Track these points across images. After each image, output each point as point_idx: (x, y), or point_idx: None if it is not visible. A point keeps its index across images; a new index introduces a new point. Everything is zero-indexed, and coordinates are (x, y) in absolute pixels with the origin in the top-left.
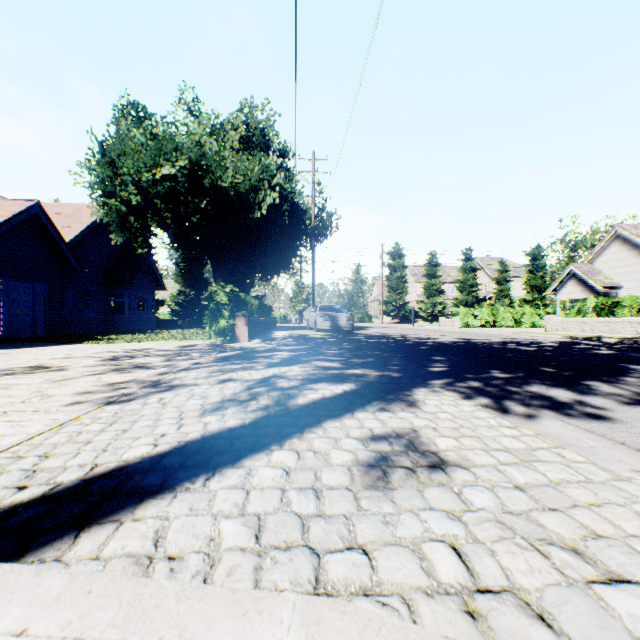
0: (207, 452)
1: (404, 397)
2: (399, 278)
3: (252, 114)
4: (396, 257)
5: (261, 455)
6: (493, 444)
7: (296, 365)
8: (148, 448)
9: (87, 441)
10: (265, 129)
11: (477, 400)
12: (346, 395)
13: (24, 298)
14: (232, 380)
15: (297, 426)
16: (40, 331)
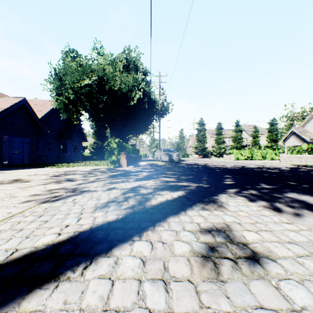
0: (90, 241)
1: (214, 200)
2: (202, 135)
3: (129, 54)
4: (201, 125)
5: (126, 245)
6: (284, 237)
7: (151, 180)
8: (54, 236)
9: (20, 229)
10: (136, 61)
11: (259, 202)
12: (180, 198)
13: (18, 145)
14: (115, 188)
15: (151, 221)
16: (26, 161)
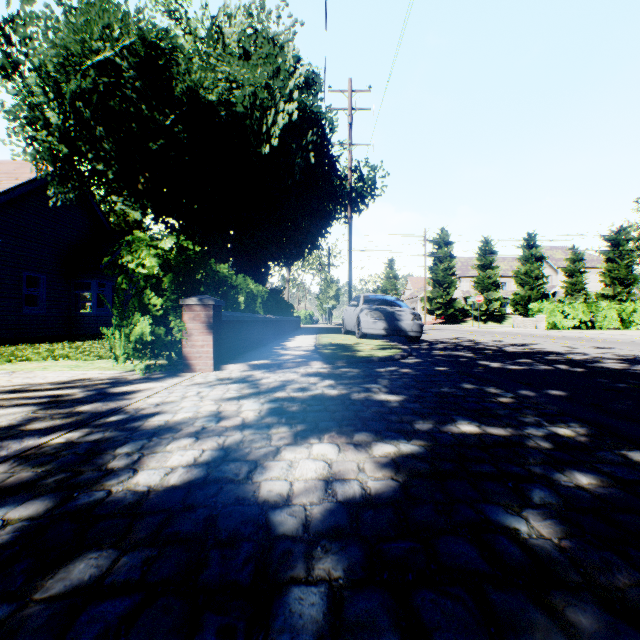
0: None
1: None
2: (446, 270)
3: (262, 22)
4: (442, 245)
5: None
6: None
7: None
8: None
9: None
10: (281, 48)
11: None
12: None
13: None
14: None
15: None
16: None
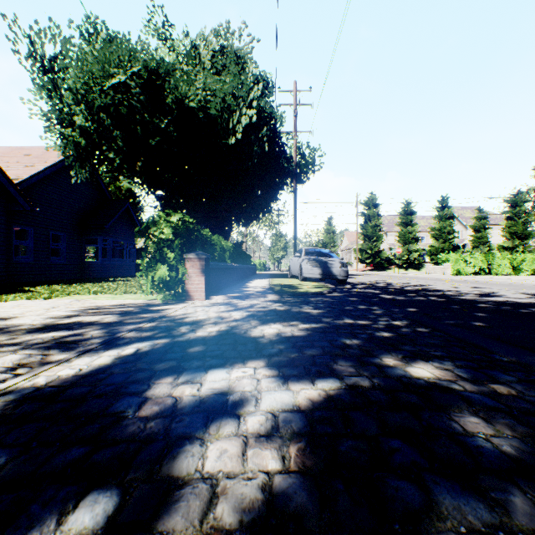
0: None
1: None
2: (374, 226)
3: (228, 40)
4: (371, 206)
5: None
6: None
7: None
8: None
9: None
10: (242, 59)
11: None
12: None
13: None
14: None
15: None
16: None
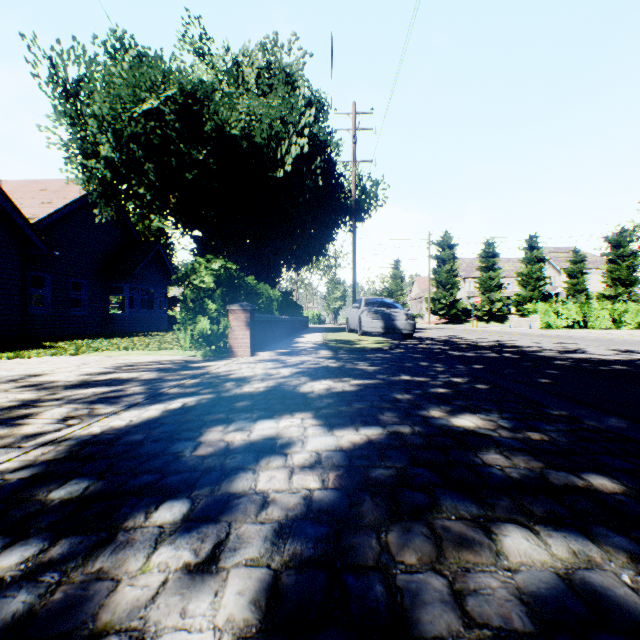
0: None
1: None
2: (449, 271)
3: (275, 55)
4: (445, 247)
5: None
6: None
7: None
8: None
9: None
10: (292, 77)
11: None
12: None
13: None
14: None
15: None
16: None
